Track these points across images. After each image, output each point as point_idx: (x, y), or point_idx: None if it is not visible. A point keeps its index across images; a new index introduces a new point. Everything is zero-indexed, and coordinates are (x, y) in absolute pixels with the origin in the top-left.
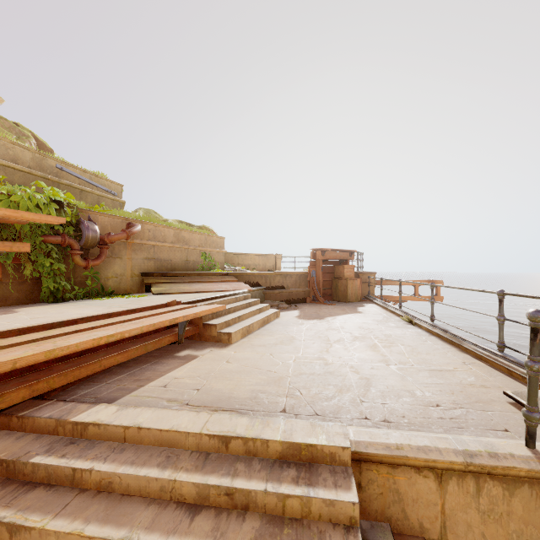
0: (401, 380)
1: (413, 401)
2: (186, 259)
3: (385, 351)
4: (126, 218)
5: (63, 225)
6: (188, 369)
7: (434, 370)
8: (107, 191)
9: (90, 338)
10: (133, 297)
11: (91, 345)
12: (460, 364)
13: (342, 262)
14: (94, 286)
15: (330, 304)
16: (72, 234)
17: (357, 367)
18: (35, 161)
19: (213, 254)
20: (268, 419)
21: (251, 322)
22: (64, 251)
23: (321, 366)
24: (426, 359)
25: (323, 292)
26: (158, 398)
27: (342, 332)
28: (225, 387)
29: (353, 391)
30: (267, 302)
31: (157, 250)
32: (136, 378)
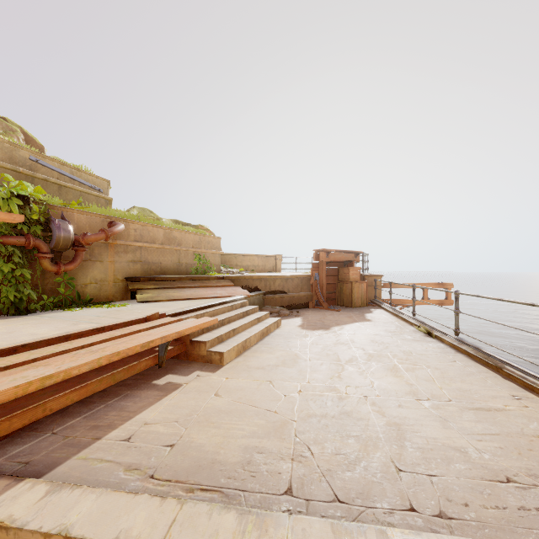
0: (442, 428)
1: (470, 469)
2: (178, 261)
3: (409, 377)
4: (108, 217)
5: (29, 224)
6: (165, 406)
7: (481, 410)
8: (91, 186)
9: (11, 385)
10: (114, 306)
11: (12, 395)
12: (509, 398)
13: (347, 264)
14: (68, 294)
15: (335, 309)
16: (41, 234)
17: (380, 404)
18: (3, 152)
19: (209, 255)
20: (267, 517)
21: (247, 336)
22: (31, 254)
23: (335, 402)
24: (464, 391)
25: (327, 296)
26: (113, 464)
27: (354, 347)
28: (209, 441)
29: (382, 448)
30: (266, 308)
31: (144, 251)
32: (94, 423)
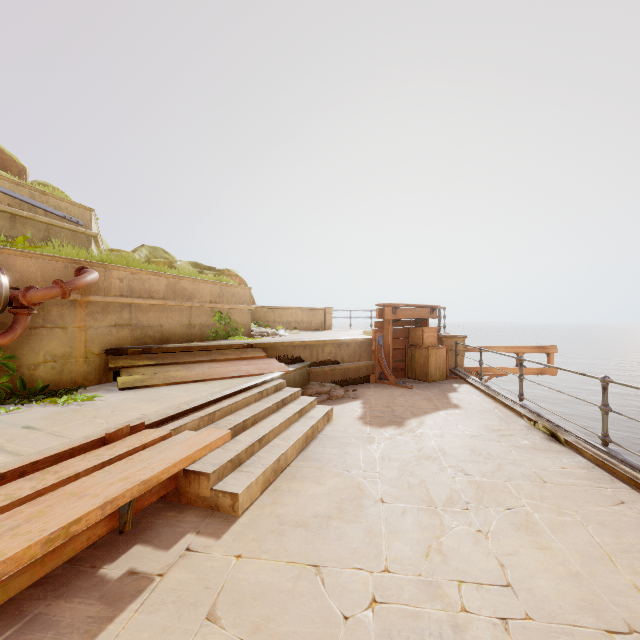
0: None
1: None
2: (189, 322)
3: (564, 550)
4: (75, 261)
5: None
6: None
7: None
8: (64, 217)
9: None
10: (77, 399)
11: None
12: None
13: (420, 322)
14: (3, 381)
15: (405, 386)
16: None
17: None
18: None
19: (234, 312)
20: None
21: (281, 450)
22: None
23: None
24: None
25: (393, 365)
26: None
27: (448, 466)
28: None
29: None
30: (312, 387)
31: (136, 310)
32: None
